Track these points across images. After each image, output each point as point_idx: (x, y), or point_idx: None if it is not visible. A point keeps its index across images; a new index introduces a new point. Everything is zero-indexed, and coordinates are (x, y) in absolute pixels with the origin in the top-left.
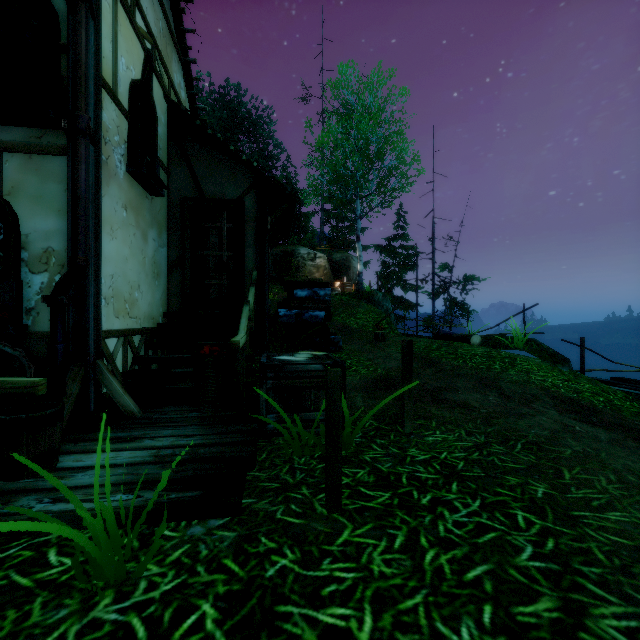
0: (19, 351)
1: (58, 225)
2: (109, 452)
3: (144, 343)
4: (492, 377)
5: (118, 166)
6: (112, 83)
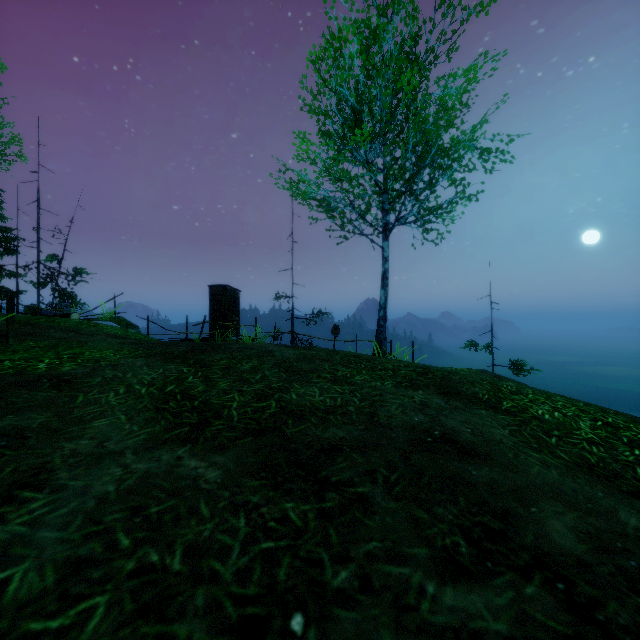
0: None
1: None
2: None
3: None
4: (76, 329)
5: None
6: None
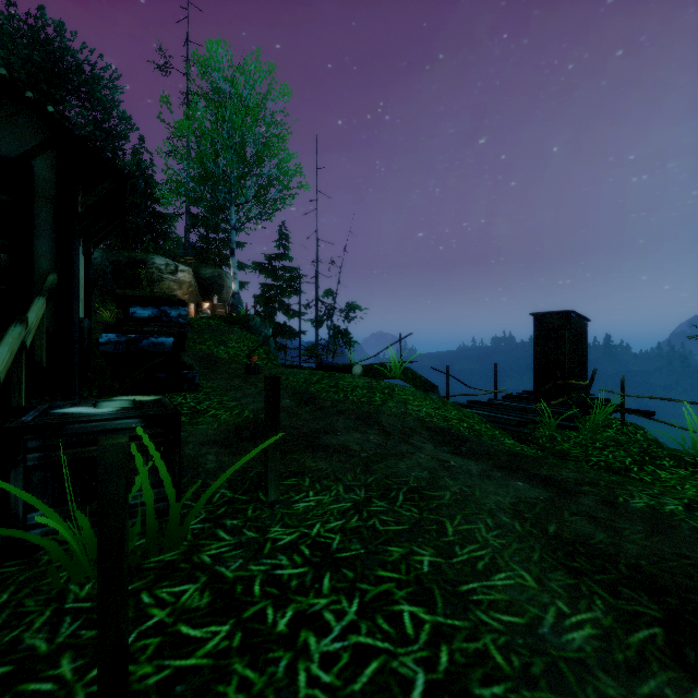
0: None
1: None
2: None
3: None
4: (373, 411)
5: None
6: None
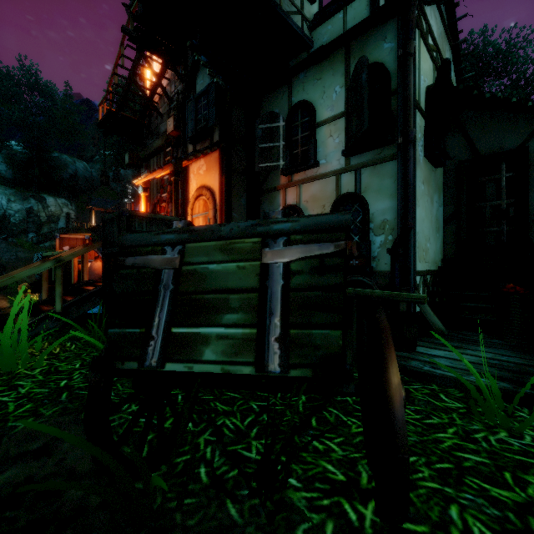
0: (371, 282)
1: (390, 204)
2: (444, 351)
3: (431, 281)
4: None
5: (420, 155)
6: (417, 98)
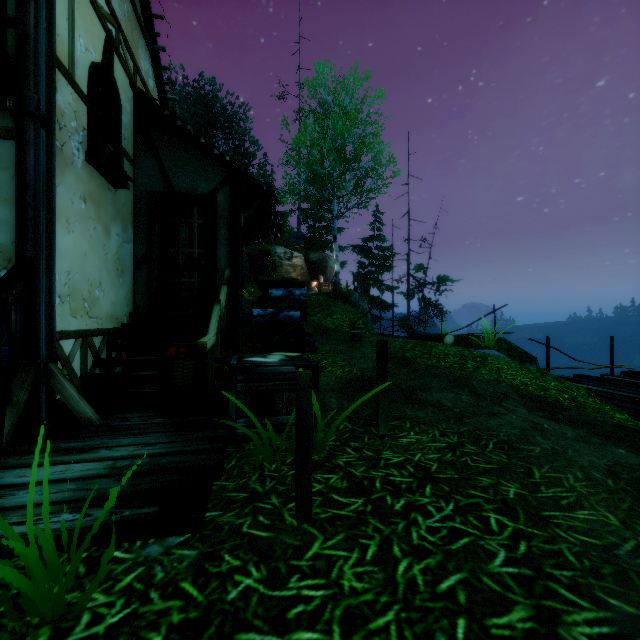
0: None
1: (4, 216)
2: (59, 465)
3: (106, 345)
4: (465, 376)
5: (75, 154)
6: (68, 64)
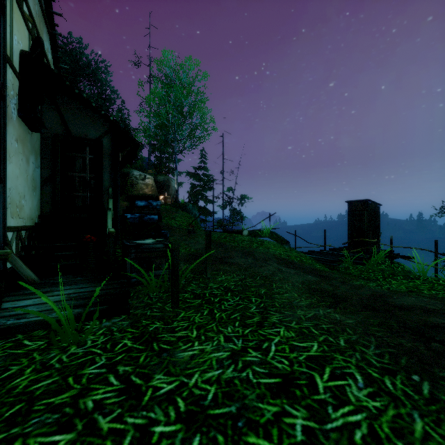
0: None
1: None
2: (34, 299)
3: (27, 236)
4: (251, 251)
5: (13, 112)
6: (10, 54)
